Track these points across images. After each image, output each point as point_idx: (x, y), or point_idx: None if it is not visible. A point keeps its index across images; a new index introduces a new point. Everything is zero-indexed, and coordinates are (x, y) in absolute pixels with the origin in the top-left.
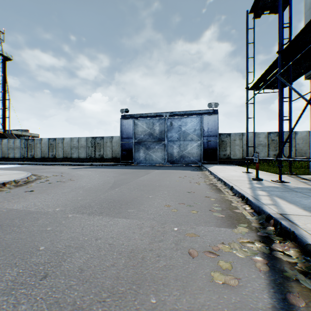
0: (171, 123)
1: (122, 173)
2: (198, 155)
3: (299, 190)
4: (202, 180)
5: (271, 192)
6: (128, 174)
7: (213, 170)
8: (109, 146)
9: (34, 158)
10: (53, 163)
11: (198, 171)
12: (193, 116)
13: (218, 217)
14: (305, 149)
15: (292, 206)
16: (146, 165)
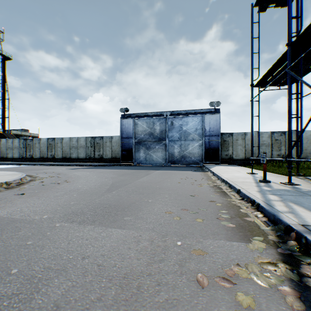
0: (172, 122)
1: (121, 174)
2: (199, 155)
3: None
4: (205, 182)
5: (283, 196)
6: (127, 175)
7: (215, 171)
8: (108, 146)
9: (33, 158)
10: (52, 163)
11: (200, 172)
12: (194, 115)
13: (227, 228)
14: (310, 149)
15: None
16: (147, 165)
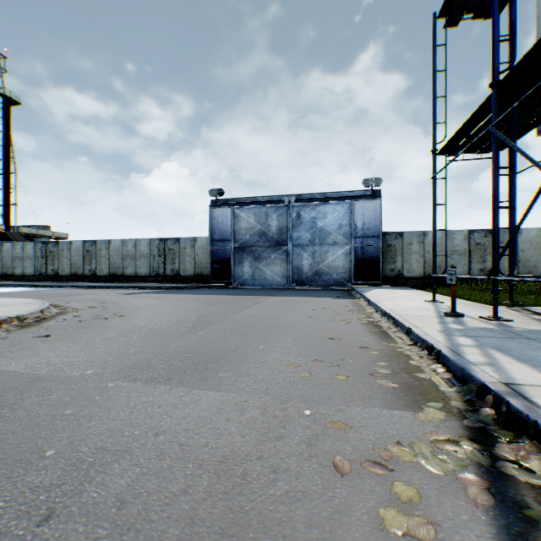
0: (298, 214)
1: (211, 302)
2: (346, 270)
3: (533, 336)
4: (355, 316)
5: (481, 339)
6: (222, 305)
7: (372, 298)
8: (189, 255)
9: (59, 276)
10: (92, 284)
11: (346, 299)
12: (337, 202)
13: (386, 389)
14: (535, 260)
15: (525, 368)
16: (255, 288)
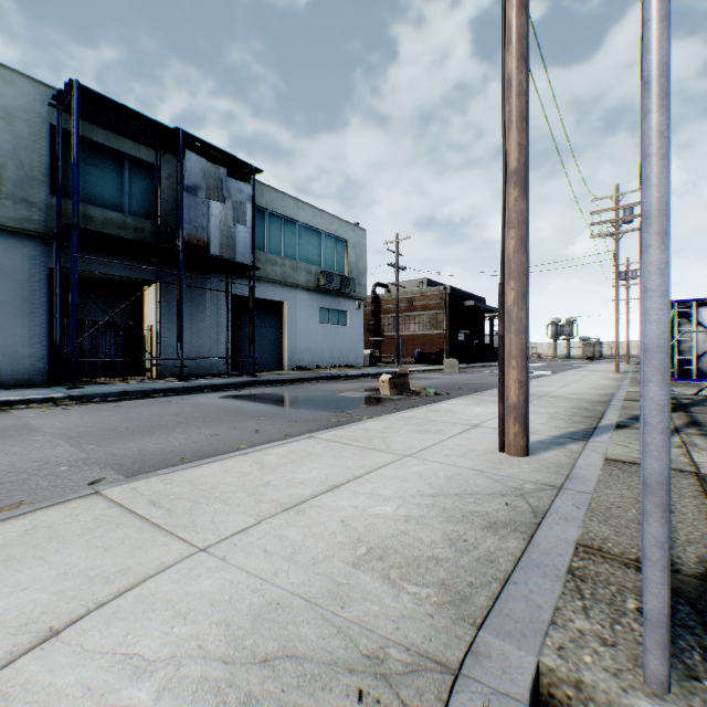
0: None
1: None
2: None
3: None
4: None
5: None
6: None
7: None
8: None
9: None
10: None
11: None
12: None
13: None
14: None
15: None
16: None
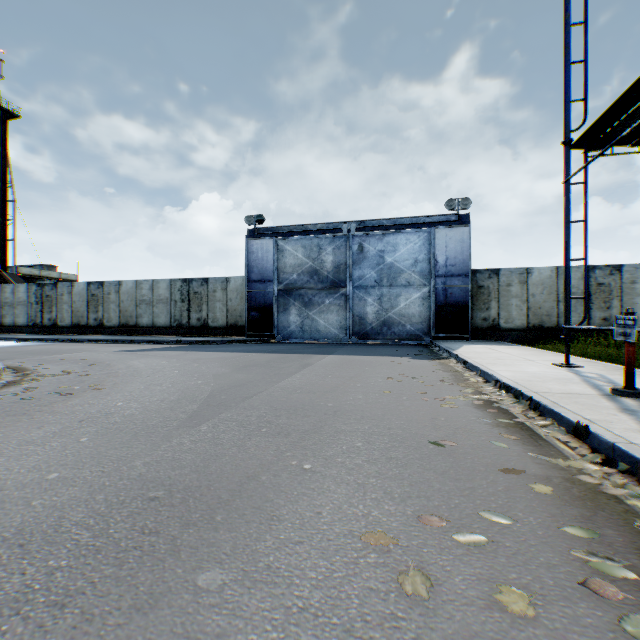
0: (360, 246)
1: (241, 364)
2: (423, 319)
3: None
4: (455, 389)
5: None
6: (256, 369)
7: (471, 359)
8: (220, 301)
9: (57, 327)
10: (95, 338)
11: (430, 360)
12: (412, 230)
13: None
14: None
15: None
16: (305, 342)
